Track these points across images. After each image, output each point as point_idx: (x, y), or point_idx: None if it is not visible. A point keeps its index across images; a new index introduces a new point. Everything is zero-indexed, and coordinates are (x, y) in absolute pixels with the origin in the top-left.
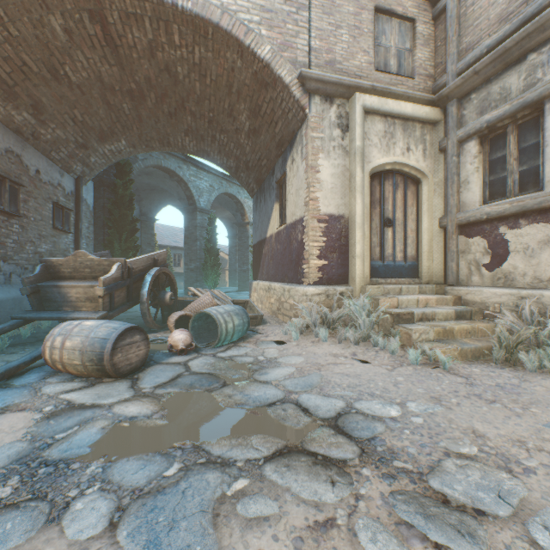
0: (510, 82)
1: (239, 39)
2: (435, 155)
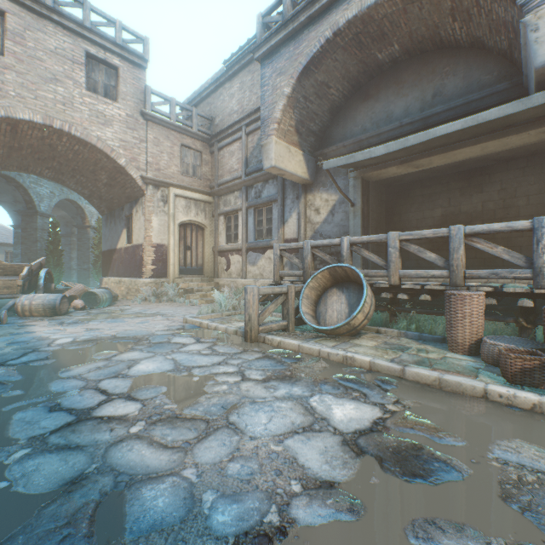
0: (231, 198)
1: (108, 154)
2: (211, 217)
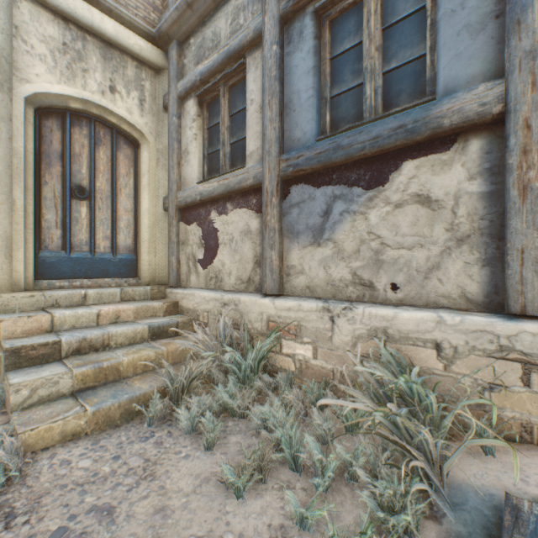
0: (220, 26)
1: None
2: (159, 112)
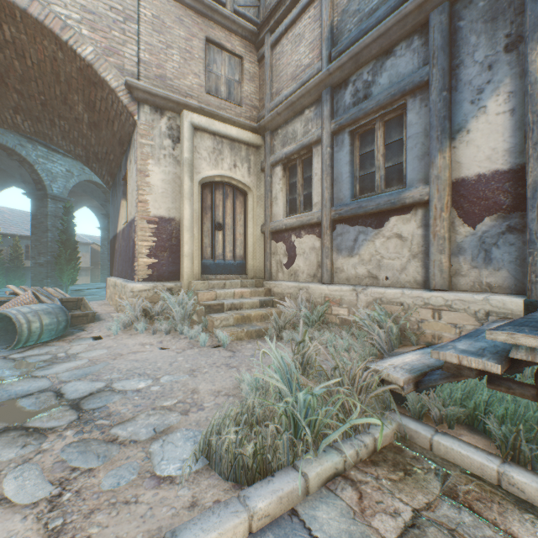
0: (297, 127)
1: (54, 32)
2: (258, 173)
